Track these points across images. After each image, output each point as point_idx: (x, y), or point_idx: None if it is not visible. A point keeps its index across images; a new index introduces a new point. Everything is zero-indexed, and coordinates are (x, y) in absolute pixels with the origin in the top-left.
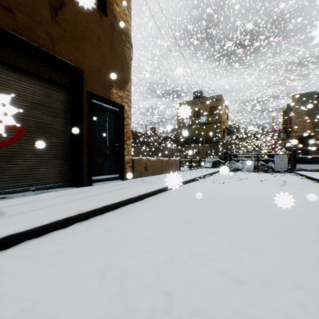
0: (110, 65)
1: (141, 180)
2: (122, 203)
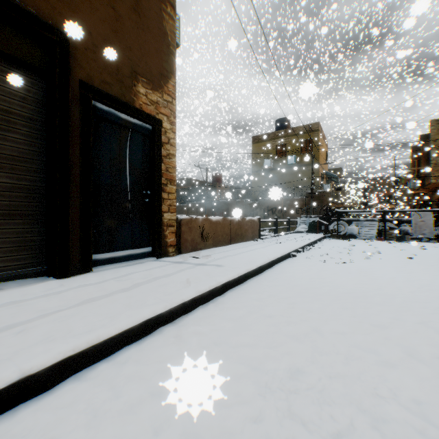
0: (132, 39)
1: (193, 257)
2: (131, 333)
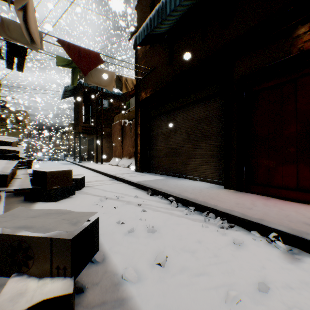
0: None
1: None
2: None
